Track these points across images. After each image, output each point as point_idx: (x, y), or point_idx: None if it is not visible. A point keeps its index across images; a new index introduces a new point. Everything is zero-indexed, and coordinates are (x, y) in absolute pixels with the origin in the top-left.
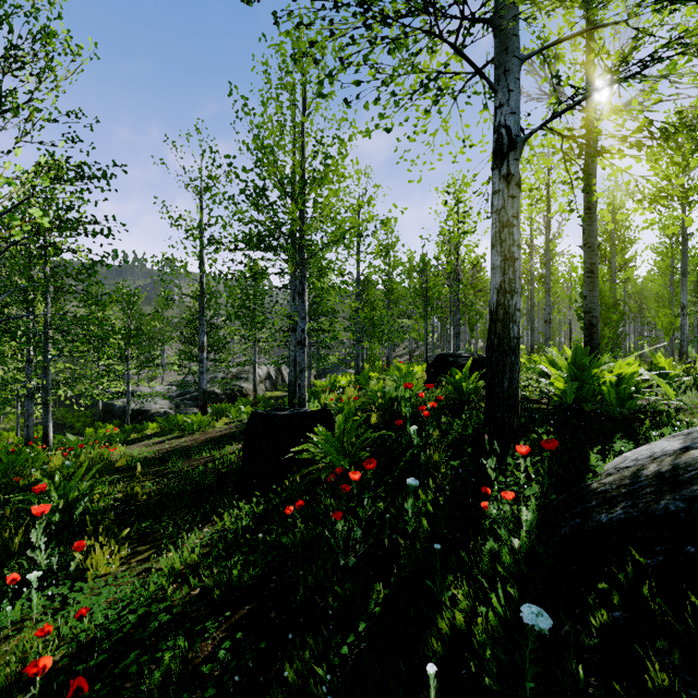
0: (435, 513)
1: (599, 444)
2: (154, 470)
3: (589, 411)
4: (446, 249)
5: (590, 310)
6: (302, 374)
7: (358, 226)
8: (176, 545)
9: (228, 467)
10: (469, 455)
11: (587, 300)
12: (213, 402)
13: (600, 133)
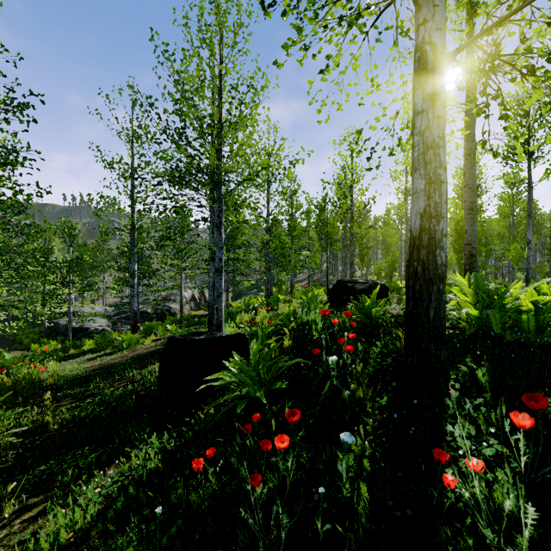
0: (371, 470)
1: (544, 382)
2: (75, 392)
3: (498, 337)
4: (343, 191)
5: (470, 242)
6: (219, 298)
7: (269, 166)
8: (72, 496)
9: (146, 389)
10: (394, 389)
11: (467, 234)
12: (145, 321)
13: (530, 51)
